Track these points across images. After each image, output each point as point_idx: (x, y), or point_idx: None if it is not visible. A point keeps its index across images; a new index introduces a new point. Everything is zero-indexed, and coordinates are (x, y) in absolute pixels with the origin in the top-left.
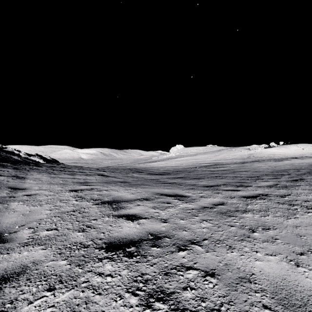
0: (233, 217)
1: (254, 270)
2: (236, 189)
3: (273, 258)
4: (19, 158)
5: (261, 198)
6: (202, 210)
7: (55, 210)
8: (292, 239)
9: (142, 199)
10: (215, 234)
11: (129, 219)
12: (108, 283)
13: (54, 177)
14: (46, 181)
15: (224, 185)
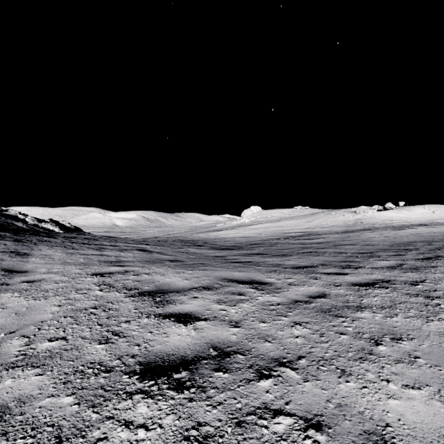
0: (342, 318)
1: (389, 418)
2: (341, 272)
3: (416, 393)
4: (24, 225)
5: (381, 287)
6: (293, 307)
7: (67, 306)
8: (442, 358)
9: (201, 287)
10: (316, 347)
11: (181, 321)
12: (139, 443)
13: (73, 254)
14: (59, 260)
15: (322, 266)
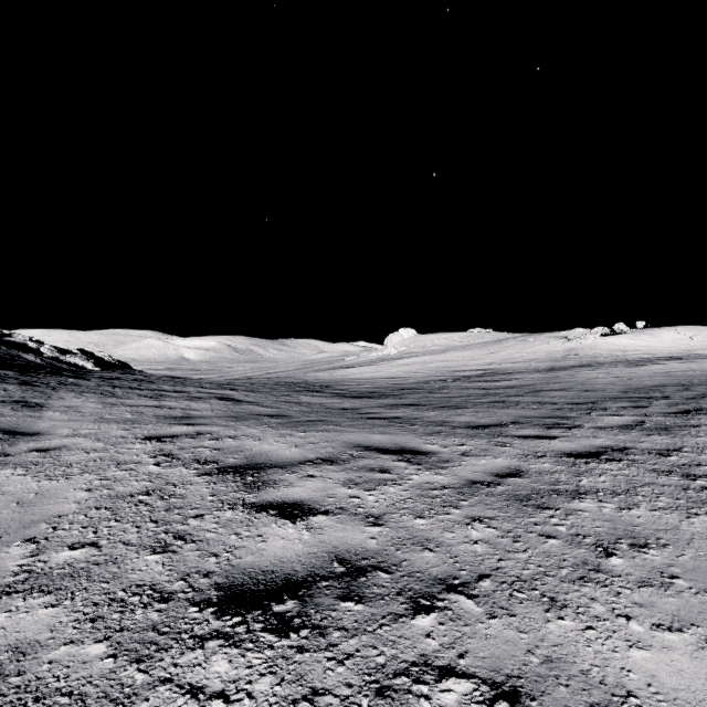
0: (550, 511)
1: (632, 681)
2: (546, 435)
3: (676, 638)
4: (38, 359)
5: (610, 459)
6: (469, 491)
7: (102, 490)
8: None
9: (319, 460)
10: (507, 560)
11: (286, 516)
12: None
13: (114, 405)
14: (91, 414)
15: (515, 424)
